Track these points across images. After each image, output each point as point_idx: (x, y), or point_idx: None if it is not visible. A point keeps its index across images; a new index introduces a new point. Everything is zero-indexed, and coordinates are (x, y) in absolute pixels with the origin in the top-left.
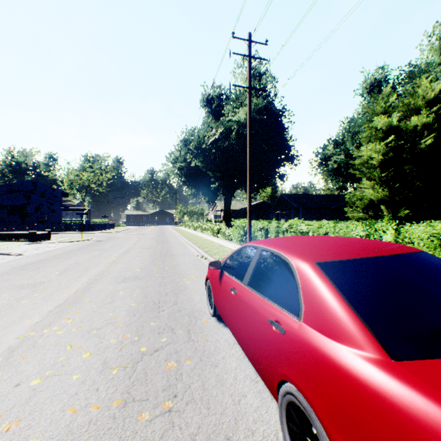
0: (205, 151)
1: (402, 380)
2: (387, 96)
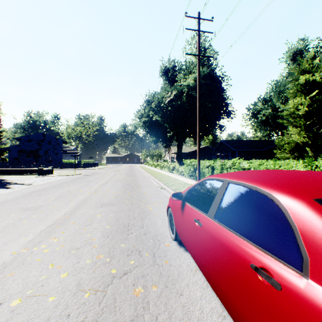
0: (163, 109)
1: None
2: (311, 59)
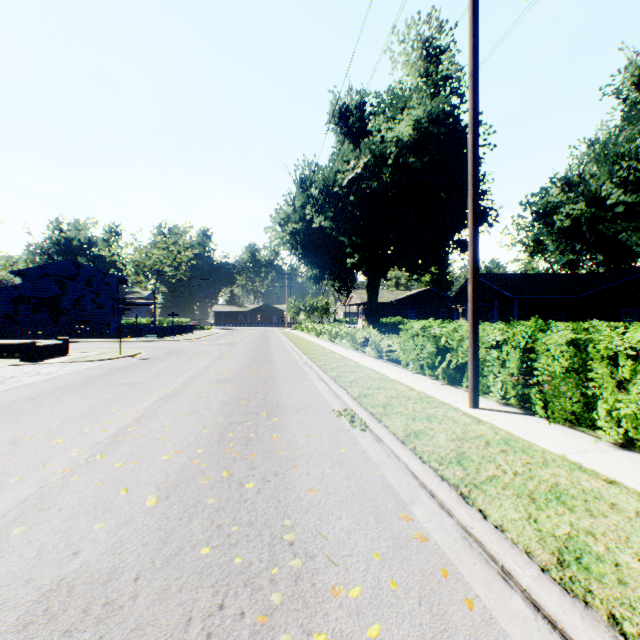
0: (338, 198)
1: None
2: None
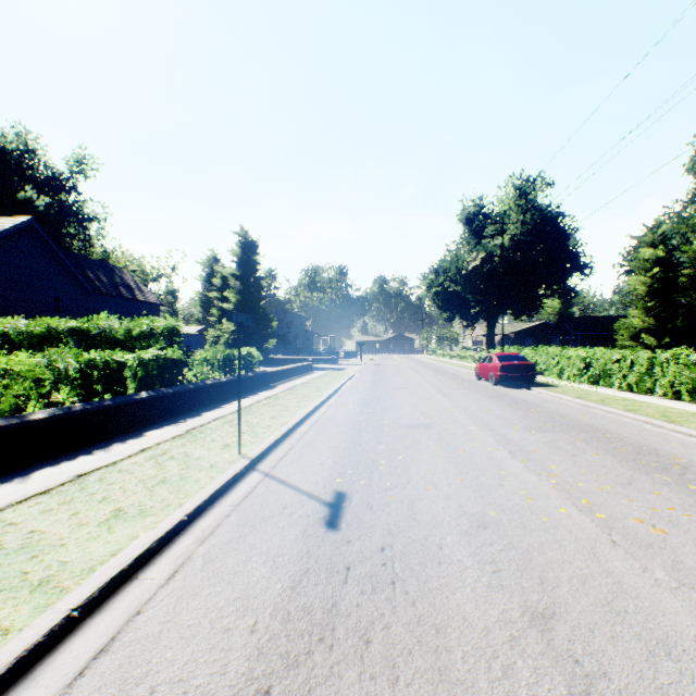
0: (465, 279)
1: (497, 364)
2: (658, 225)
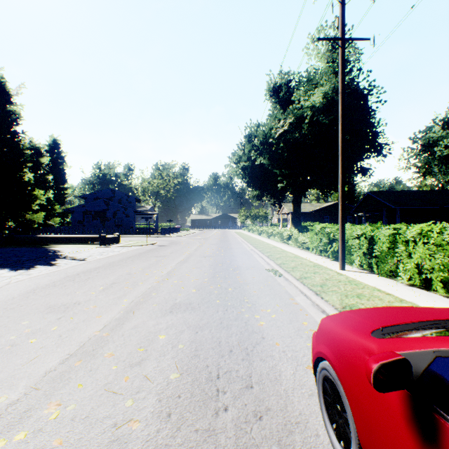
0: (272, 146)
1: None
2: None
